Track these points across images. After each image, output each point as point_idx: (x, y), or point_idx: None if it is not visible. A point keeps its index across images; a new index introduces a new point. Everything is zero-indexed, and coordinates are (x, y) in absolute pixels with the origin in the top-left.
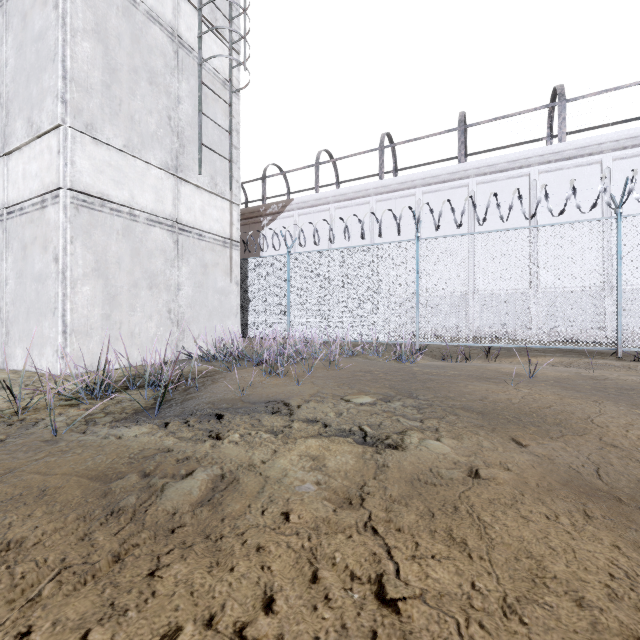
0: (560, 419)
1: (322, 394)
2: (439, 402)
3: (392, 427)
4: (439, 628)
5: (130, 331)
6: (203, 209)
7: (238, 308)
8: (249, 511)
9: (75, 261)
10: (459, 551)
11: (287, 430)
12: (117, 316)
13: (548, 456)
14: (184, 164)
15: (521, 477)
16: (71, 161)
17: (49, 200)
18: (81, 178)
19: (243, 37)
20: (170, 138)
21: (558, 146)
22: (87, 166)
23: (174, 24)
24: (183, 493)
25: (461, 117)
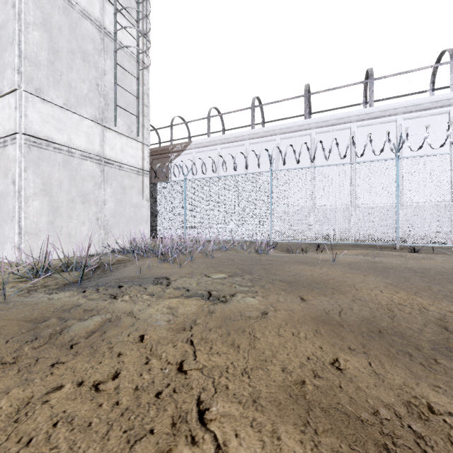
0: (336, 285)
1: (194, 273)
2: (267, 277)
3: (229, 291)
4: (203, 382)
5: (68, 233)
6: (122, 148)
7: (148, 217)
8: (121, 335)
9: (28, 184)
10: (233, 350)
11: (162, 293)
12: (59, 222)
13: (315, 305)
14: (108, 117)
15: (291, 315)
16: (25, 114)
17: (9, 141)
18: (32, 126)
19: (145, 34)
20: (98, 99)
21: (369, 109)
22: (36, 118)
23: (101, 20)
24: (83, 327)
25: (306, 88)
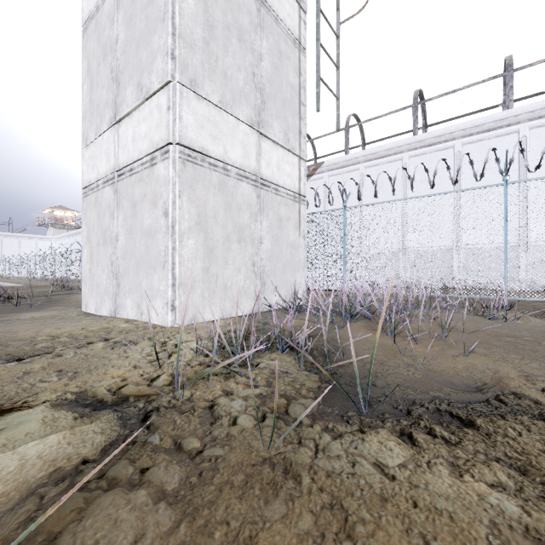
0: None
1: (535, 377)
2: None
3: None
4: None
5: (224, 284)
6: (278, 164)
7: (305, 261)
8: None
9: (182, 215)
10: None
11: None
12: (214, 269)
13: None
14: (264, 120)
15: None
16: (179, 116)
17: (158, 157)
18: (186, 133)
19: None
20: (254, 94)
21: None
22: (191, 121)
23: None
24: None
25: (509, 61)
